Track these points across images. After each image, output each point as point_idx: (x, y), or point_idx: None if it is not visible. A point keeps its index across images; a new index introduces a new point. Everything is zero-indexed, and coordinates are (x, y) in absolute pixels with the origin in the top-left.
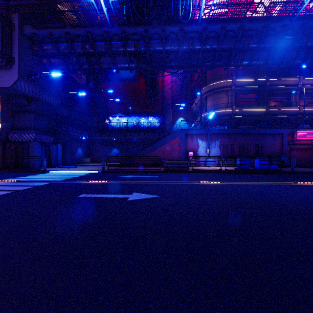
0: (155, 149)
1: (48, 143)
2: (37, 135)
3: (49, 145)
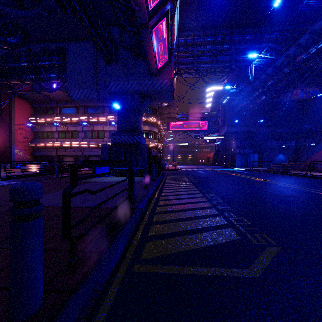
0: (314, 154)
1: (248, 154)
2: (240, 150)
3: (247, 154)
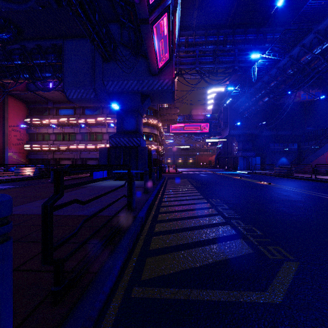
0: (317, 157)
1: (250, 156)
2: (242, 153)
3: (249, 157)
